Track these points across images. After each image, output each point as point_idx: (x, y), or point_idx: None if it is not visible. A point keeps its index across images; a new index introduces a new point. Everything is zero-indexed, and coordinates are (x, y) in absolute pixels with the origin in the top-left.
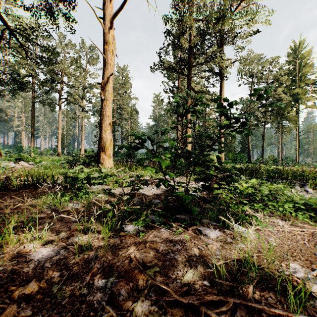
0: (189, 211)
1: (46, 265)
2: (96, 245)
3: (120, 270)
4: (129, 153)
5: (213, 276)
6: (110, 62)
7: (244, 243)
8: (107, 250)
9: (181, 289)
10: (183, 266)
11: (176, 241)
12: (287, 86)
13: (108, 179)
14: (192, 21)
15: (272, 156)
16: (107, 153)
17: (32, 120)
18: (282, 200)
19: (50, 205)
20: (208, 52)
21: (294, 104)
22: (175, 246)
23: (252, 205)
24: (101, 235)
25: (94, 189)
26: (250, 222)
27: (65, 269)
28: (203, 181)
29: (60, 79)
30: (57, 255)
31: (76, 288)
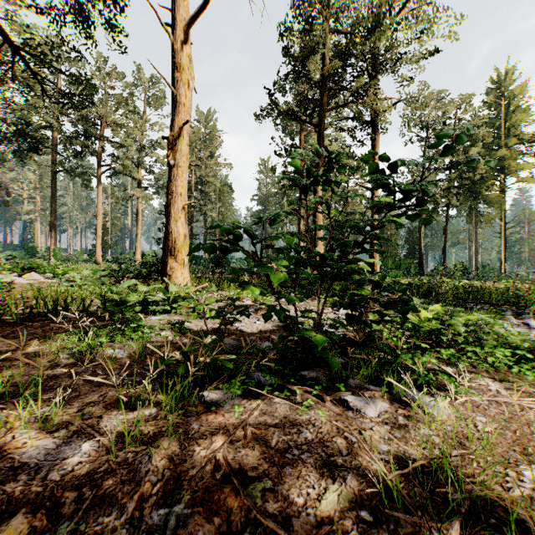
0: (325, 364)
1: (52, 476)
2: (152, 433)
3: (196, 486)
4: (216, 258)
5: (378, 498)
6: (184, 100)
7: (430, 427)
8: (171, 443)
9: (316, 530)
10: (317, 476)
11: (303, 424)
12: (485, 146)
13: (179, 303)
14: (325, 33)
15: (460, 264)
16: (178, 259)
17: (53, 202)
18: (488, 343)
19: (73, 352)
20: (352, 87)
21: (498, 175)
22: (301, 433)
23: (435, 351)
24: (162, 410)
25: (154, 322)
26: (437, 383)
27: (88, 484)
28: (349, 308)
29: (100, 133)
30: (76, 454)
31: (106, 529)
